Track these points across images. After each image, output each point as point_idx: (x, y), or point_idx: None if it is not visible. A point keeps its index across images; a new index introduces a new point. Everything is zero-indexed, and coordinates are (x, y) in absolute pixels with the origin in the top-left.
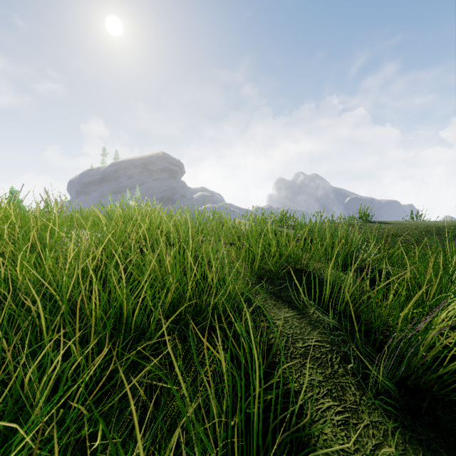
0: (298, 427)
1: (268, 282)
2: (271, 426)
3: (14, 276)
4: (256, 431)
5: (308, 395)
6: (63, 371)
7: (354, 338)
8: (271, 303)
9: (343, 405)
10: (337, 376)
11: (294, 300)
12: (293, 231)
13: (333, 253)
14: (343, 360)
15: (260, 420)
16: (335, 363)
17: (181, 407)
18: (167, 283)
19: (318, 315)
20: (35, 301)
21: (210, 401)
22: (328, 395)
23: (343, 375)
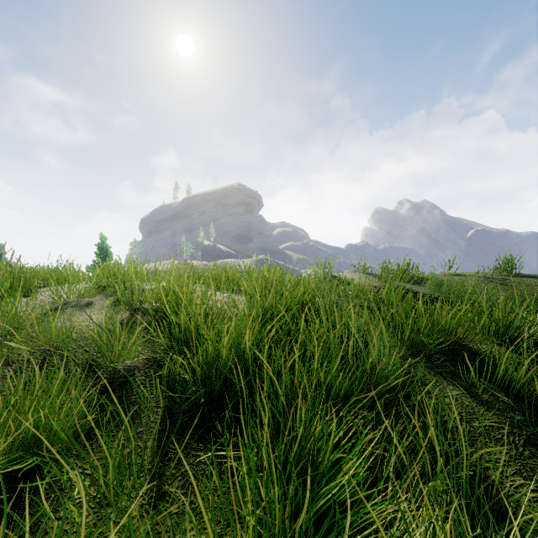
0: (500, 496)
1: (420, 355)
2: (476, 492)
3: (221, 348)
4: (465, 494)
5: (497, 472)
6: (277, 429)
7: (534, 422)
8: (431, 378)
9: (535, 484)
10: (523, 458)
11: (462, 379)
12: (422, 288)
13: (491, 325)
14: (527, 443)
15: (467, 486)
16: (519, 445)
17: (400, 467)
18: (361, 362)
19: (488, 396)
20: (235, 368)
21: (425, 466)
22: (518, 474)
23: (530, 457)
